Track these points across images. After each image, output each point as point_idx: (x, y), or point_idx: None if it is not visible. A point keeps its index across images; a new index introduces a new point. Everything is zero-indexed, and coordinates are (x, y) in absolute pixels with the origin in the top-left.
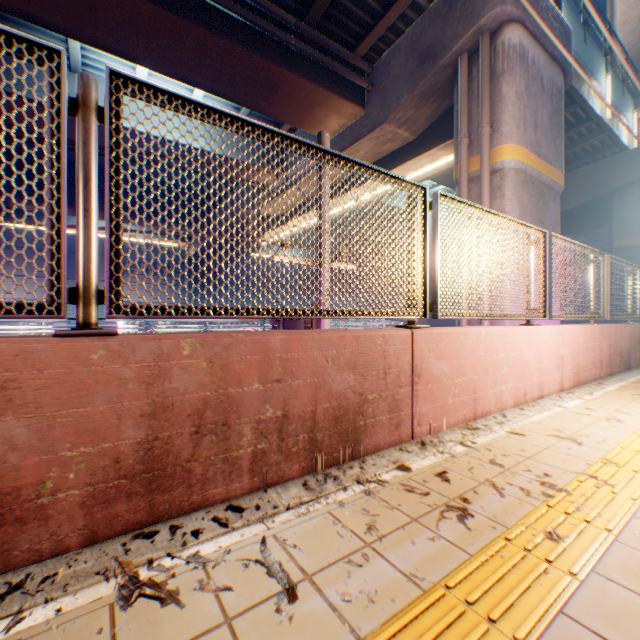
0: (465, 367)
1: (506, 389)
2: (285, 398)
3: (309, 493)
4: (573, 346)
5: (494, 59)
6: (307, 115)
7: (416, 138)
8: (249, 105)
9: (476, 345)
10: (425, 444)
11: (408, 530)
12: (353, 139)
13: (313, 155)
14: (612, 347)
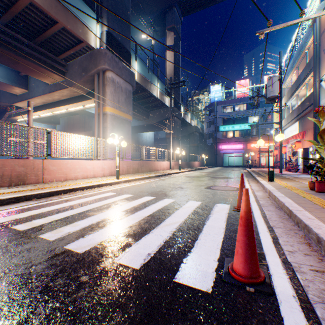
0: (63, 168)
1: (80, 174)
2: (4, 171)
3: (9, 188)
4: (110, 165)
5: (104, 80)
6: (37, 74)
7: (87, 93)
8: (4, 64)
9: (68, 164)
10: (46, 183)
11: (27, 188)
12: (61, 88)
13: (12, 125)
14: (130, 167)
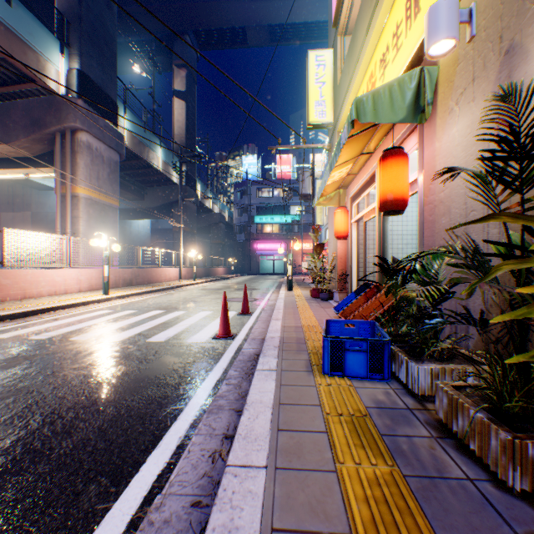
0: (21, 282)
1: (45, 290)
2: None
3: None
4: (90, 276)
5: (75, 144)
6: None
7: (37, 157)
8: None
9: (28, 275)
10: None
11: None
12: None
13: None
14: (120, 277)
